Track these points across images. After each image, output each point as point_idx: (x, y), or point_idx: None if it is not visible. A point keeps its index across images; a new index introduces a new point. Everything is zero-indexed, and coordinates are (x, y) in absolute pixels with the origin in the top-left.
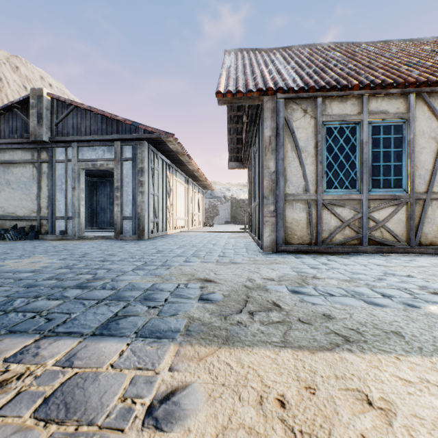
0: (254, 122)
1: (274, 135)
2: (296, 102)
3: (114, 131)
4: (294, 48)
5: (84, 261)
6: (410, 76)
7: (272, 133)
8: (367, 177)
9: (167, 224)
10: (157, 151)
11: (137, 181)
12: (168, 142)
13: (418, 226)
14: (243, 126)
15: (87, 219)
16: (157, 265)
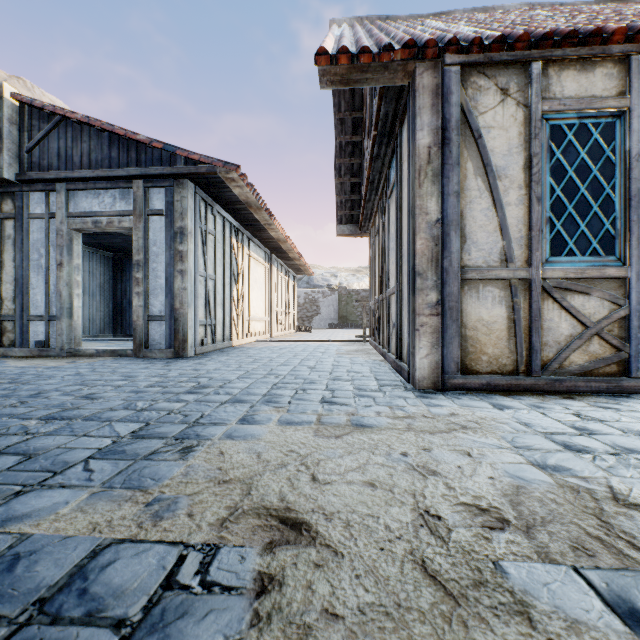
0: (389, 136)
1: (439, 144)
2: (486, 74)
3: (132, 161)
4: (456, 14)
5: (2, 421)
6: None
7: (434, 140)
8: (639, 231)
9: (232, 329)
10: (212, 201)
11: (174, 252)
12: (229, 181)
13: None
14: (363, 160)
15: (107, 320)
16: (167, 438)
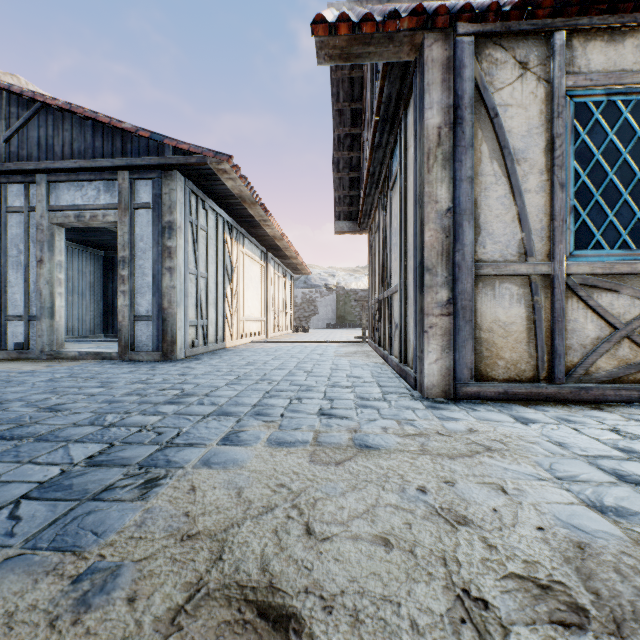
0: (392, 122)
1: (450, 124)
2: (502, 45)
3: (117, 151)
4: None
5: None
6: None
7: (445, 120)
8: None
9: (225, 330)
10: (203, 195)
11: (162, 248)
12: (220, 173)
13: None
14: (363, 153)
15: (97, 320)
16: (130, 465)
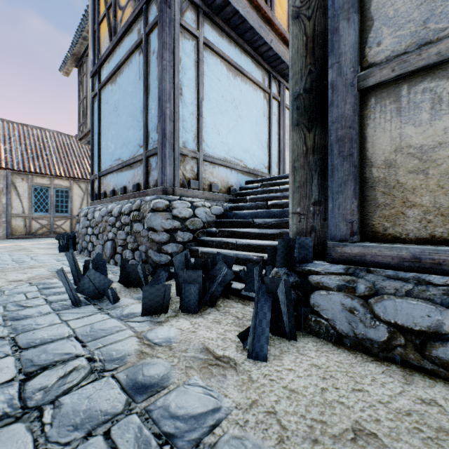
0: None
1: (6, 187)
2: (18, 175)
3: None
4: (30, 126)
5: None
6: (74, 173)
7: (5, 186)
8: (54, 209)
9: None
10: None
11: None
12: None
13: (75, 227)
14: None
15: None
16: None
